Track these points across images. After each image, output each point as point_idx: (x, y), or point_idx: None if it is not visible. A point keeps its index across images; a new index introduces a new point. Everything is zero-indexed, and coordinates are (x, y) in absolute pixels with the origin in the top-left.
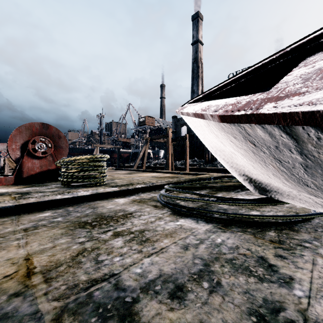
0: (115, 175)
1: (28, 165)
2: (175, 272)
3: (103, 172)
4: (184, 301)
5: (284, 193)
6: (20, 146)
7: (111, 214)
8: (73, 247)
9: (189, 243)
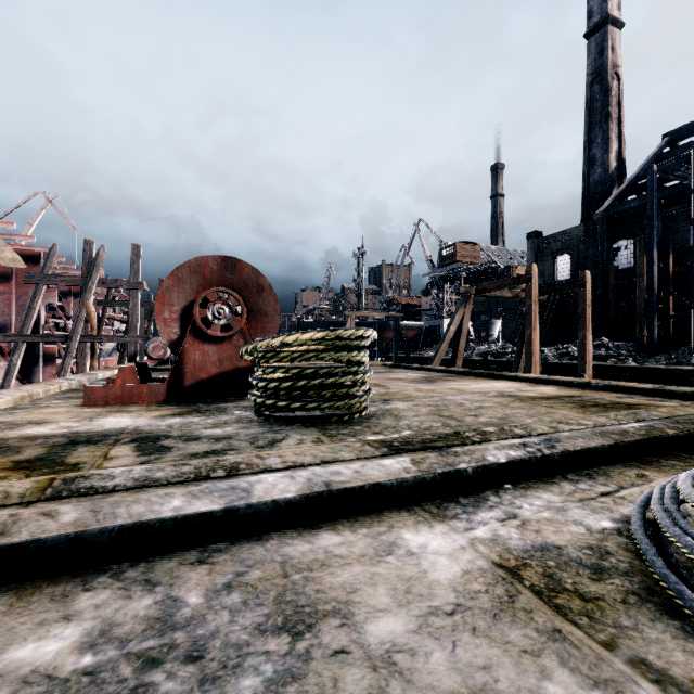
0: (391, 386)
1: (193, 357)
2: None
3: (360, 381)
4: None
5: None
6: (179, 312)
7: None
8: None
9: None
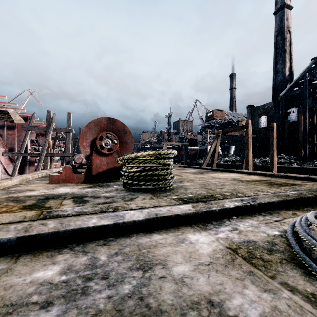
0: (183, 175)
1: (96, 162)
2: None
3: (169, 172)
4: None
5: None
6: (90, 143)
7: None
8: None
9: None
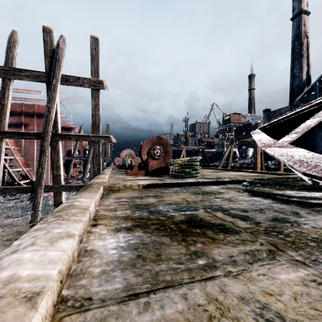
0: (204, 173)
1: (150, 164)
2: (245, 208)
3: (197, 169)
4: (246, 212)
5: (320, 182)
6: (147, 152)
7: (210, 192)
8: (198, 198)
9: (255, 204)
